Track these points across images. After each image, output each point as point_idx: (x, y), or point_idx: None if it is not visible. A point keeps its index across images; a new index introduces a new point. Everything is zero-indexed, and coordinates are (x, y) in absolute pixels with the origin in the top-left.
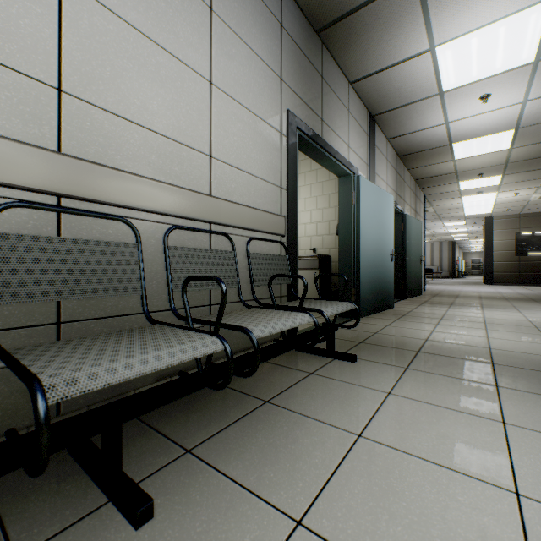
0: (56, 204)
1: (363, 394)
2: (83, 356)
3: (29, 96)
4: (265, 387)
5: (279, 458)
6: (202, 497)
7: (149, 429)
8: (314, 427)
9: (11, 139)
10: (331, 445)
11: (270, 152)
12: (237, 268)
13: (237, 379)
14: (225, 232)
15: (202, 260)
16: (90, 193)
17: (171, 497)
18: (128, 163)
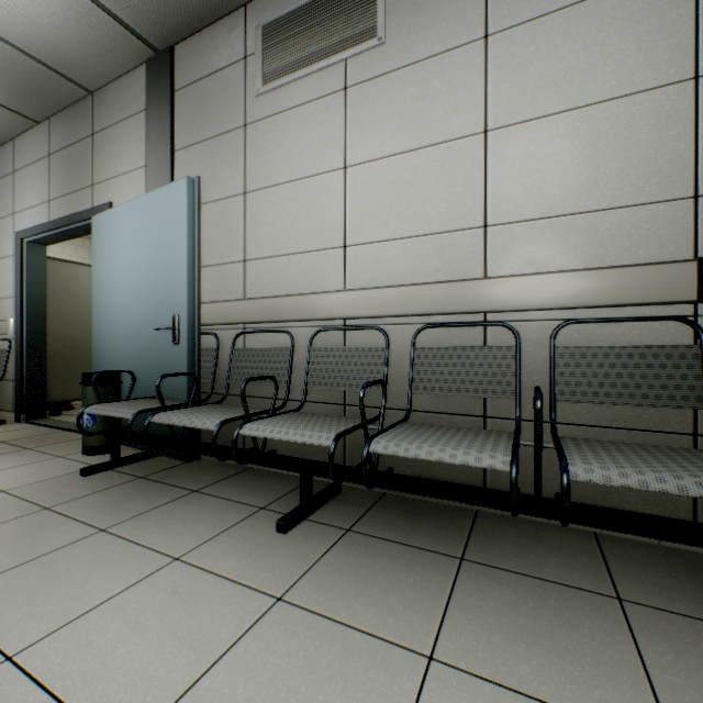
0: (343, 324)
1: (604, 684)
2: (281, 421)
3: (331, 261)
4: (500, 552)
5: (354, 580)
6: (301, 547)
7: (367, 506)
8: (425, 604)
9: (319, 292)
10: (391, 622)
11: (647, 143)
12: (517, 371)
13: (501, 527)
14: (512, 319)
15: (455, 361)
16: (356, 313)
17: (301, 535)
18: (387, 278)
